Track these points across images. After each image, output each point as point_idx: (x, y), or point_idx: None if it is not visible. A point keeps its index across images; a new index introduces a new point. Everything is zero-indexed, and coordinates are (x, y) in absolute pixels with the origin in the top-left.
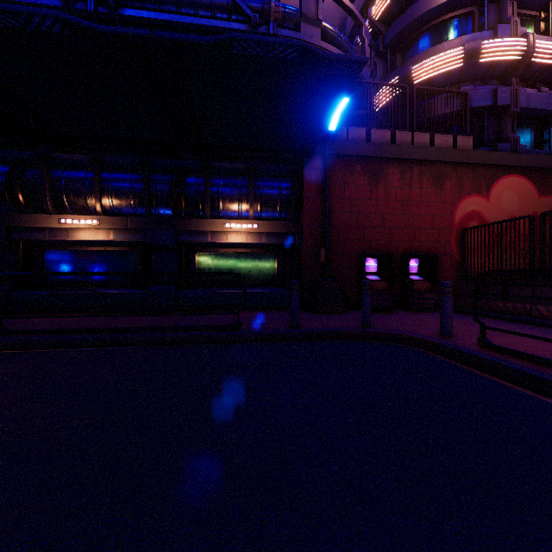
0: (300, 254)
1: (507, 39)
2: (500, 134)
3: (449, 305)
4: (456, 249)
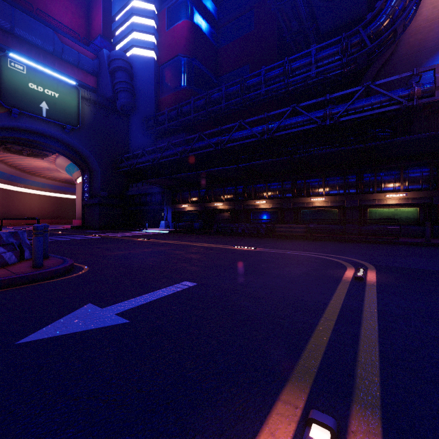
0: (437, 208)
1: None
2: None
3: None
4: None
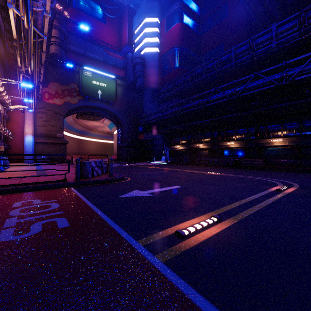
0: None
1: None
2: None
3: None
4: None
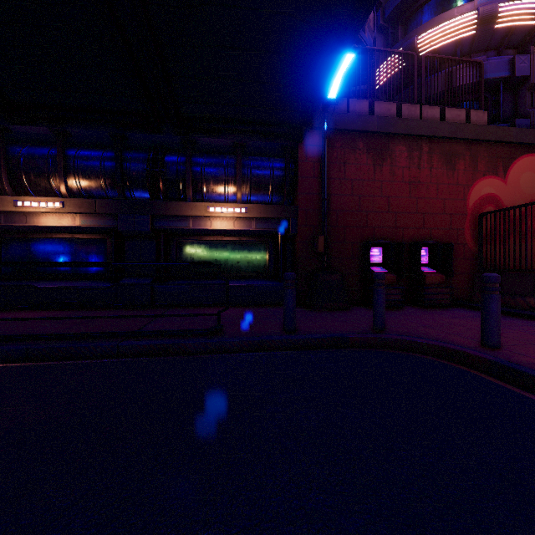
0: (294, 243)
1: (527, 0)
2: (517, 110)
3: (497, 306)
4: (470, 237)
